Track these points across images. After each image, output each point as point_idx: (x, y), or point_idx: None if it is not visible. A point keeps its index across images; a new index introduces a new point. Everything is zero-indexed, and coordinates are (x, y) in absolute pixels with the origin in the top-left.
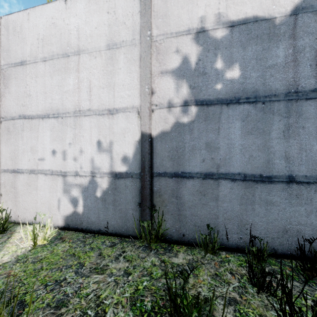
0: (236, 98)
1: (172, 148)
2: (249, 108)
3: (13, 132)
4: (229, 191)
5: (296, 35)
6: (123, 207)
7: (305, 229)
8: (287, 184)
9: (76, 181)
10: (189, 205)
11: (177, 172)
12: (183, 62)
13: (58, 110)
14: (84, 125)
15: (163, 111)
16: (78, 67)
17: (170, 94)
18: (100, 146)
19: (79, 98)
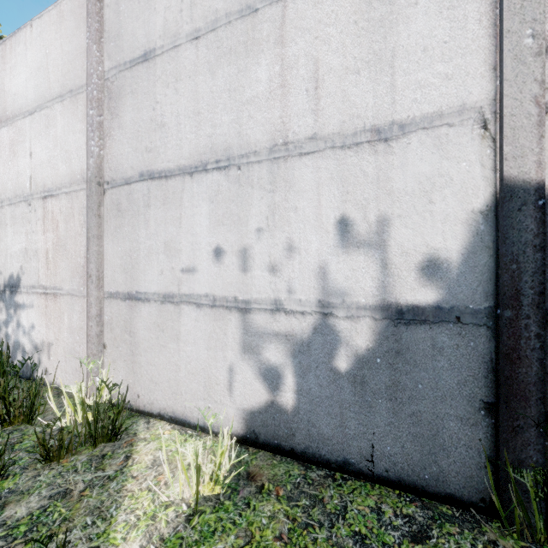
0: None
1: None
2: None
3: (128, 212)
4: None
5: None
6: (424, 408)
7: None
8: None
9: (276, 324)
10: None
11: None
12: None
13: (229, 150)
14: (298, 180)
15: None
16: (282, 31)
17: None
18: (346, 232)
19: (284, 111)
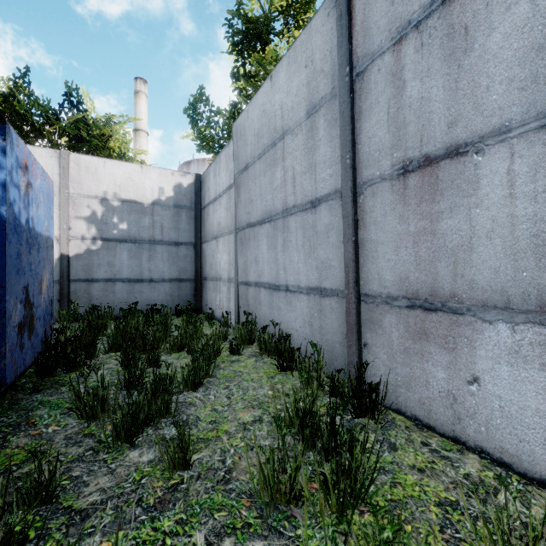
0: (125, 239)
1: (85, 264)
2: (132, 245)
3: None
4: (121, 288)
5: (154, 215)
6: None
7: (158, 302)
8: (150, 282)
9: None
10: (97, 297)
11: (88, 279)
12: (93, 214)
13: None
14: None
15: (78, 241)
16: None
17: (83, 231)
18: None
19: None
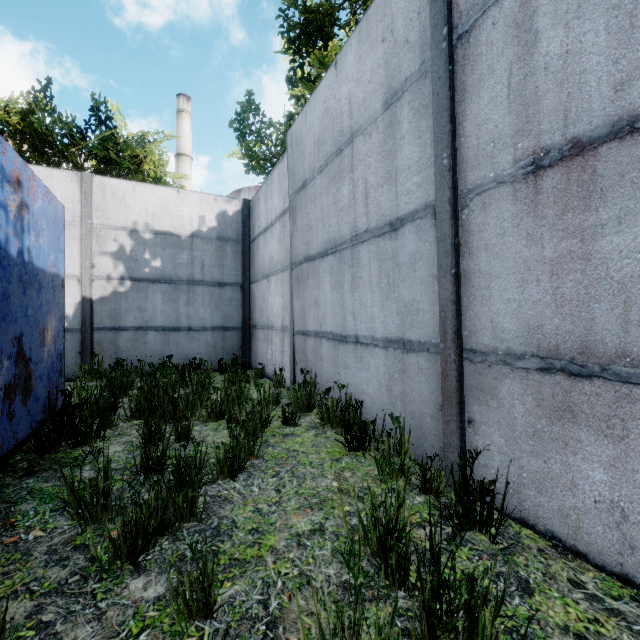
0: (158, 279)
1: (111, 309)
2: (167, 286)
3: None
4: (154, 338)
5: (193, 249)
6: None
7: (197, 355)
8: (188, 331)
9: None
10: (125, 349)
11: (115, 327)
12: (120, 249)
13: None
14: None
15: (103, 282)
16: None
17: (109, 270)
18: None
19: None
